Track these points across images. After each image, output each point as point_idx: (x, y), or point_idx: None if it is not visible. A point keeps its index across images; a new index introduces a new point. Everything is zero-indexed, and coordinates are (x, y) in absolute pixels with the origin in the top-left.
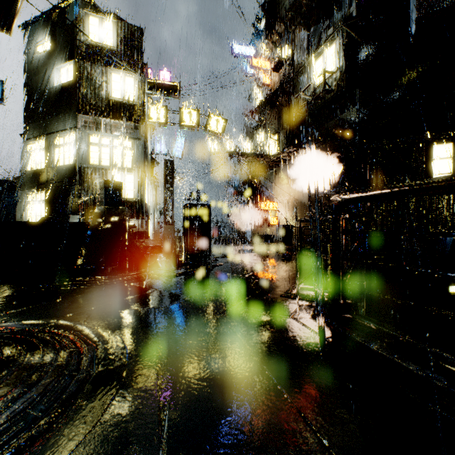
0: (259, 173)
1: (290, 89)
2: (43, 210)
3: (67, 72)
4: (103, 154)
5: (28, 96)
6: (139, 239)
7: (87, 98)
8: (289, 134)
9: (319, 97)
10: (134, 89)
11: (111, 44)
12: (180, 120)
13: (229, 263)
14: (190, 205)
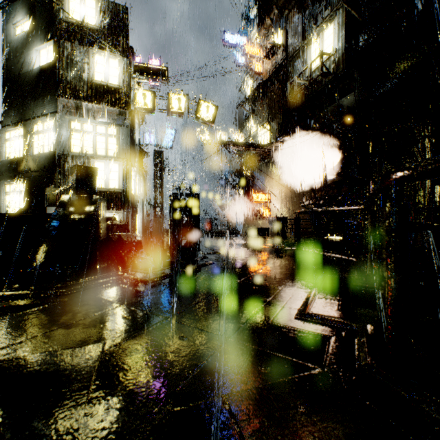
0: (251, 163)
1: (283, 77)
2: (22, 202)
3: (47, 53)
4: (85, 141)
5: (7, 80)
6: (117, 234)
7: (67, 80)
8: (282, 123)
9: (316, 81)
10: (119, 72)
11: (94, 23)
12: (169, 106)
13: (221, 261)
14: (177, 194)
